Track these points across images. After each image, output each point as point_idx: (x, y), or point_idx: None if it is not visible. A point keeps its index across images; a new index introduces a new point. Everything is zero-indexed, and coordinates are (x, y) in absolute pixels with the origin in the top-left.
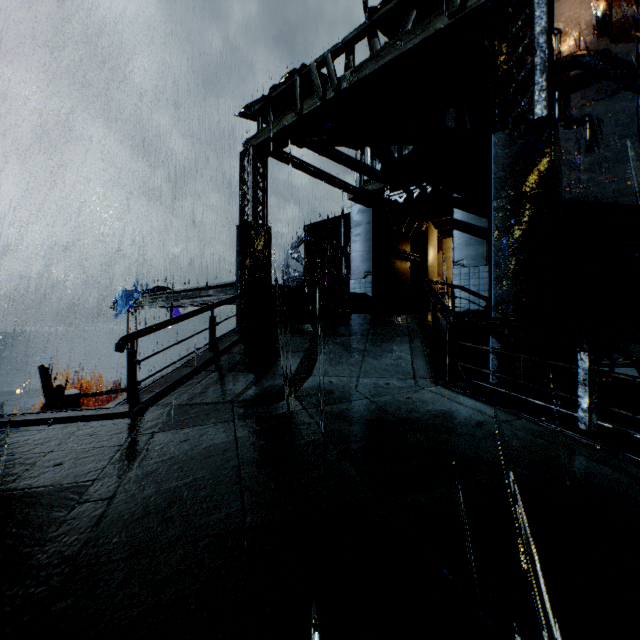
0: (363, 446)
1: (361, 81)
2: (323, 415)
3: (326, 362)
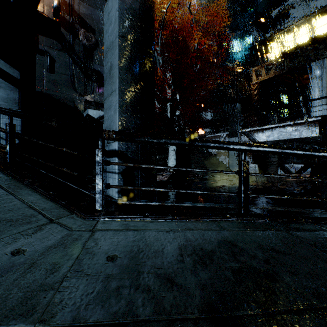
0: None
1: None
2: None
3: None
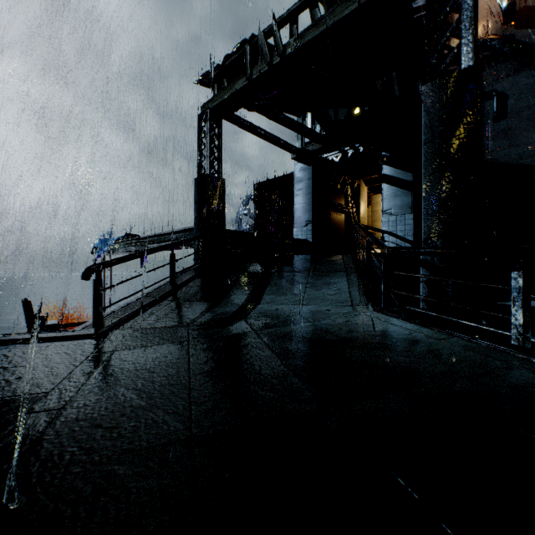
0: (308, 361)
1: (303, 46)
2: (270, 335)
3: (273, 293)
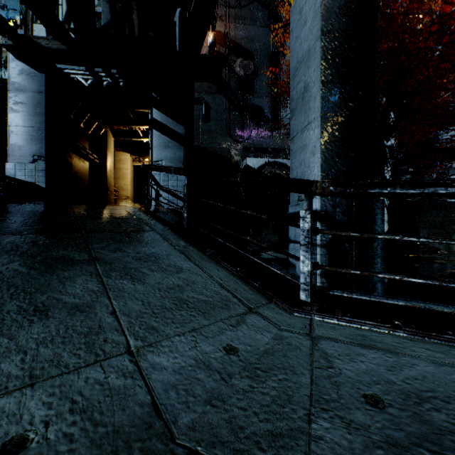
0: None
1: None
2: None
3: None
